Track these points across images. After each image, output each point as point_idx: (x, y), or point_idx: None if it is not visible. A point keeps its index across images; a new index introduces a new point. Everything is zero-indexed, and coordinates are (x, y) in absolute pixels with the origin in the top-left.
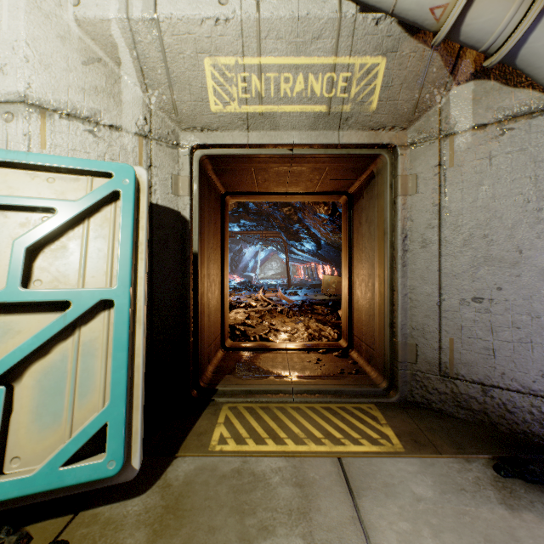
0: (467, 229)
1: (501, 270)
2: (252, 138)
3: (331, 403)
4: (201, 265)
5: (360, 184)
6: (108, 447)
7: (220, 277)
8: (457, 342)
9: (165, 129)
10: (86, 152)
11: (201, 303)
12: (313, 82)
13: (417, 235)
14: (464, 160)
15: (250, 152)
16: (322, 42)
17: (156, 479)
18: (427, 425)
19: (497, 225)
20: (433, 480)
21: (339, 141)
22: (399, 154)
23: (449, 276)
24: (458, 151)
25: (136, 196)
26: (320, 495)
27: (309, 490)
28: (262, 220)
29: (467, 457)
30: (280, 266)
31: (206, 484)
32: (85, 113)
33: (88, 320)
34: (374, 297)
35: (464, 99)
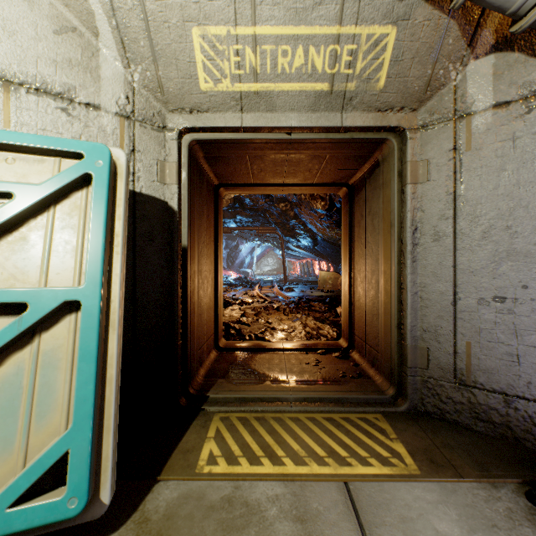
0: (487, 219)
1: (526, 266)
2: (246, 120)
3: (333, 412)
4: (190, 260)
5: (362, 174)
6: (69, 481)
7: (213, 273)
8: (475, 346)
9: (150, 110)
10: (58, 133)
11: (190, 302)
12: (314, 56)
13: (429, 227)
14: (483, 142)
15: (244, 136)
16: (325, 8)
17: (132, 512)
18: (442, 440)
19: (522, 215)
20: (458, 513)
21: (342, 124)
22: (408, 138)
23: (465, 273)
24: (476, 133)
25: (112, 181)
26: (325, 535)
27: (313, 526)
28: (258, 216)
29: (493, 481)
30: (277, 262)
31: (190, 518)
32: (57, 88)
33: (51, 324)
34: (378, 294)
35: (483, 74)
